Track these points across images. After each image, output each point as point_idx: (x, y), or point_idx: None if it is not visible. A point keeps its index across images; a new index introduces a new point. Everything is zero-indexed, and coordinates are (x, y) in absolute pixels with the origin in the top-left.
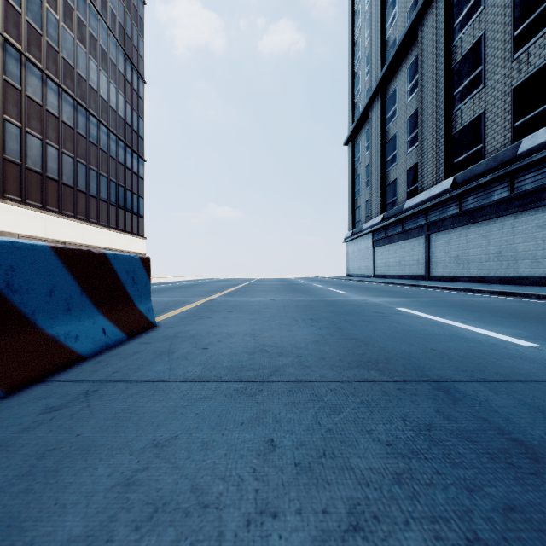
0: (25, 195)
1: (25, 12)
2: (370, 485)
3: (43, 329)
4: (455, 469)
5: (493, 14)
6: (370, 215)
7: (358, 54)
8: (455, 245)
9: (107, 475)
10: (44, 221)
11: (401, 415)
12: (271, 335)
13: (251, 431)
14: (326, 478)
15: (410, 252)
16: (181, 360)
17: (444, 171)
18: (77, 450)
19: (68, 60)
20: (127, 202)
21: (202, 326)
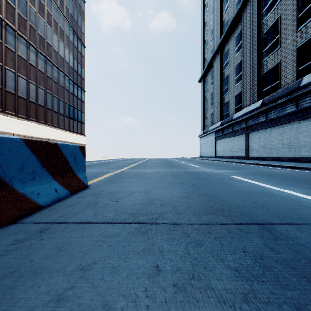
0: (17, 111)
1: (17, 7)
2: (226, 303)
3: (17, 190)
4: (284, 290)
5: (286, 5)
6: (213, 122)
7: (206, 29)
8: (263, 139)
9: (46, 292)
10: (28, 126)
11: (242, 247)
12: (157, 193)
13: (144, 258)
14: (195, 296)
15: (237, 143)
16: (101, 208)
17: (257, 96)
18: (29, 272)
19: (41, 35)
20: (75, 115)
21: (116, 187)
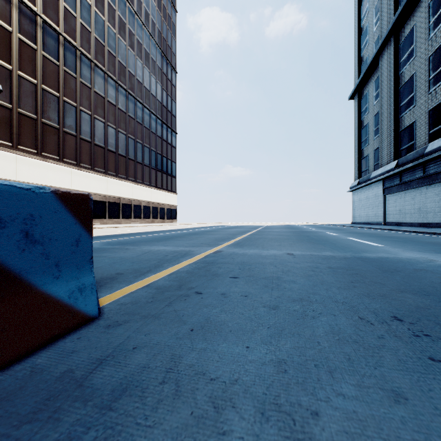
0: (93, 164)
1: (93, 31)
2: None
3: None
4: None
5: None
6: (380, 163)
7: (365, 8)
8: None
9: None
10: (106, 182)
11: None
12: (354, 440)
13: None
14: None
15: (435, 198)
16: None
17: None
18: None
19: (122, 62)
20: (163, 166)
21: (172, 327)
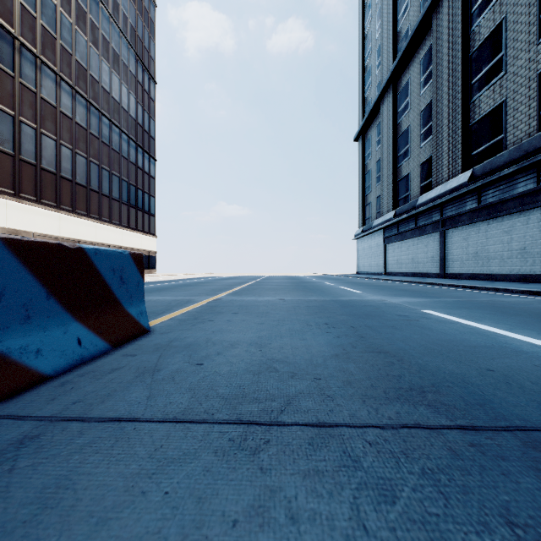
0: (40, 195)
1: (40, 16)
2: None
3: None
4: None
5: None
6: (381, 211)
7: (369, 47)
8: (473, 241)
9: None
10: (58, 220)
11: (499, 508)
12: (281, 345)
13: None
14: None
15: (424, 249)
16: (166, 382)
17: (461, 164)
18: None
19: (81, 63)
20: (138, 201)
21: (202, 332)
